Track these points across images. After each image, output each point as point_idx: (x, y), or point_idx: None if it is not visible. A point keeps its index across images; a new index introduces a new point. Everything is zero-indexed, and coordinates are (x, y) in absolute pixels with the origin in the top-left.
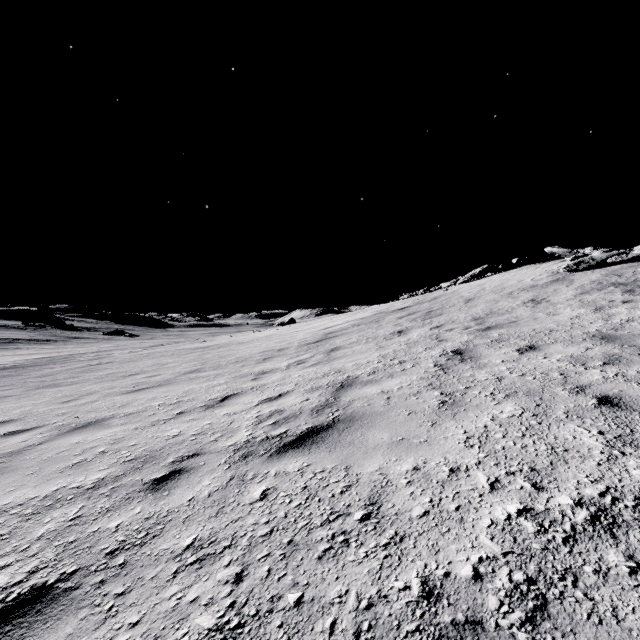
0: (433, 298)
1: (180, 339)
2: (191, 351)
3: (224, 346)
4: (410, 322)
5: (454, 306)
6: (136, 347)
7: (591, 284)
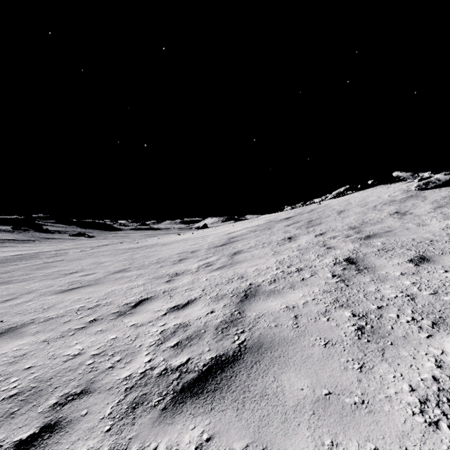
0: (310, 210)
1: (124, 239)
2: (125, 251)
3: (151, 247)
4: (296, 229)
5: (329, 216)
6: (88, 246)
7: (444, 199)
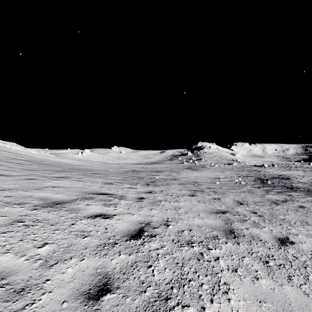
0: None
1: None
2: None
3: None
4: None
5: None
6: None
7: None
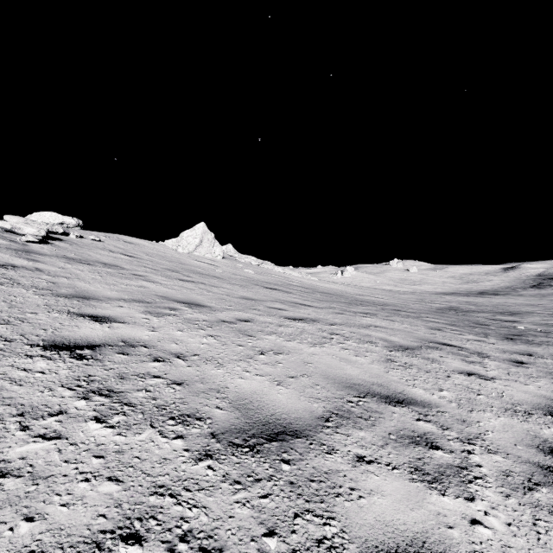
0: None
1: None
2: None
3: None
4: None
5: None
6: None
7: None
